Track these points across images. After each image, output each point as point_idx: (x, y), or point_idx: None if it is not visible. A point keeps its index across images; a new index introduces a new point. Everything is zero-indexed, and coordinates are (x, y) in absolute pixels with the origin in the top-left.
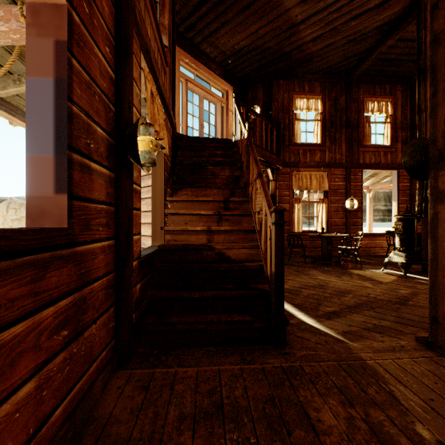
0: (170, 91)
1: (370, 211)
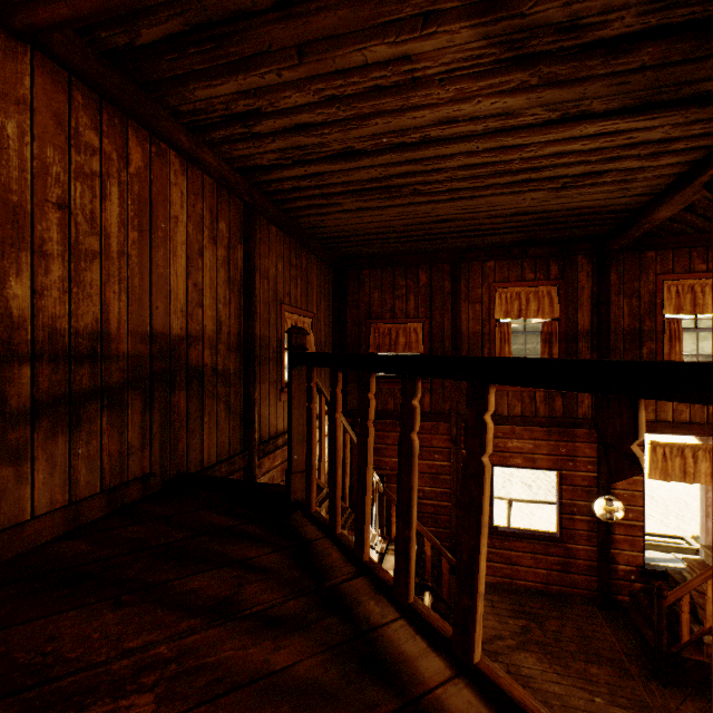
0: None
1: None
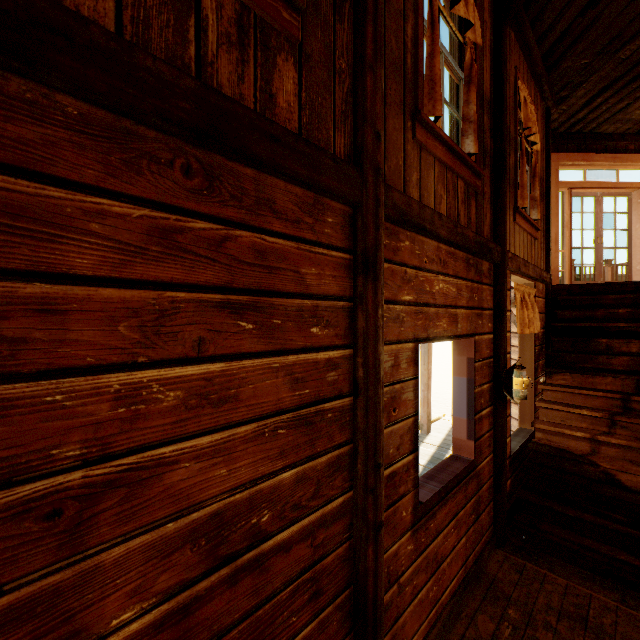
0: (541, 245)
1: None
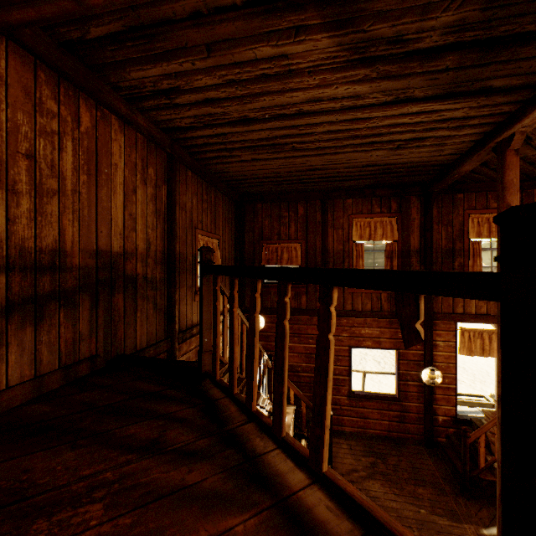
0: None
1: None
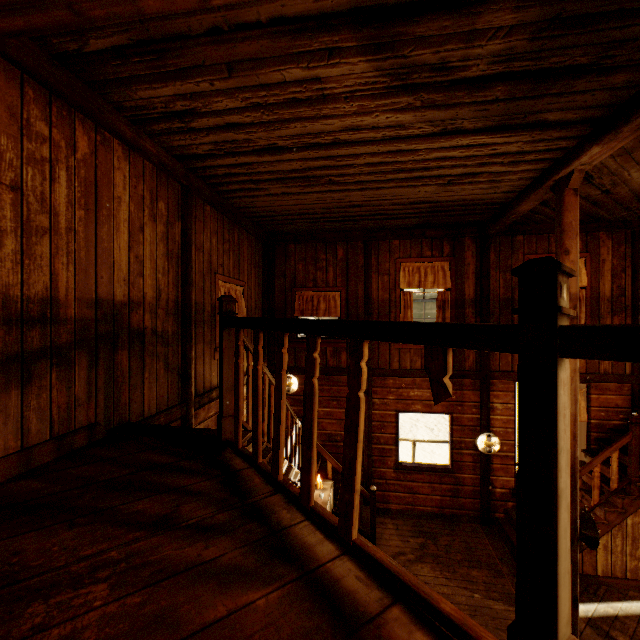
0: None
1: None
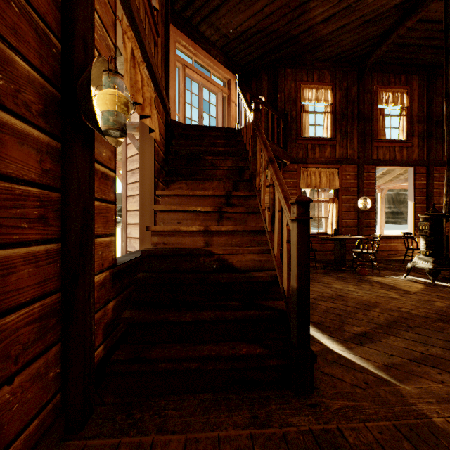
0: (162, 69)
1: (382, 211)
